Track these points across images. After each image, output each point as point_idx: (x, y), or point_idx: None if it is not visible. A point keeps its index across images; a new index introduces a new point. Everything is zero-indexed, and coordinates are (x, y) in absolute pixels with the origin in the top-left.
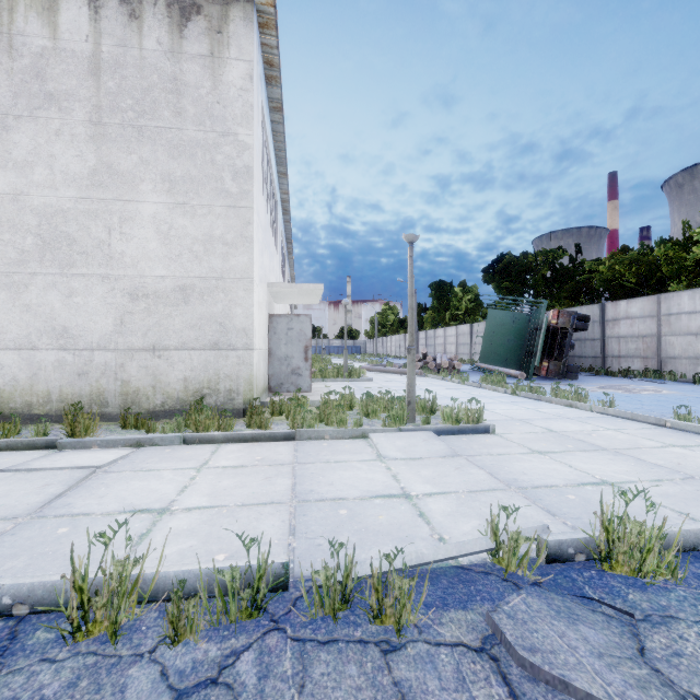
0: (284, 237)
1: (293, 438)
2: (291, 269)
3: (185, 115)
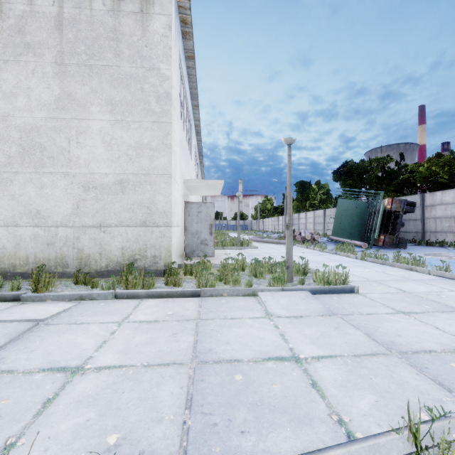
0: (197, 152)
1: (199, 295)
2: (202, 174)
3: (122, 56)
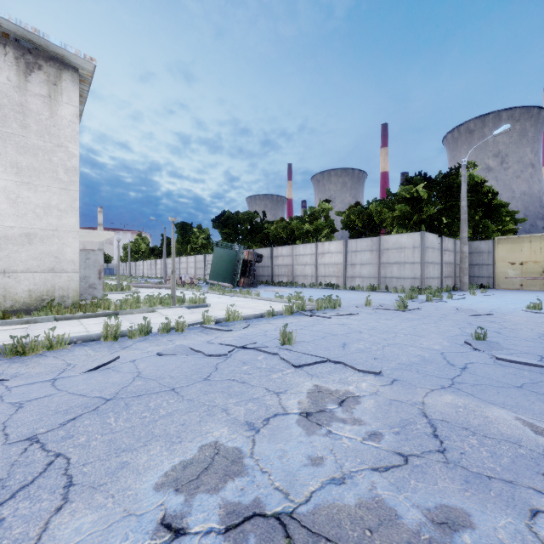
0: None
1: (118, 314)
2: None
3: (29, 129)
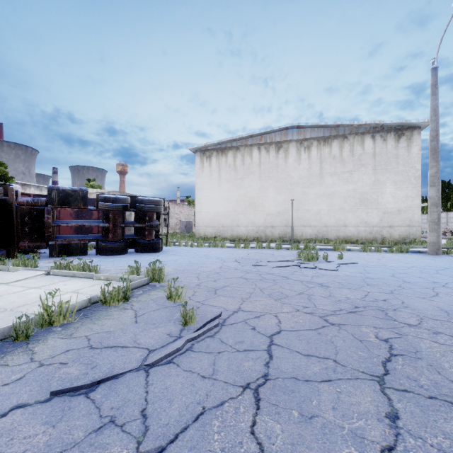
0: None
1: None
2: None
3: (399, 164)
